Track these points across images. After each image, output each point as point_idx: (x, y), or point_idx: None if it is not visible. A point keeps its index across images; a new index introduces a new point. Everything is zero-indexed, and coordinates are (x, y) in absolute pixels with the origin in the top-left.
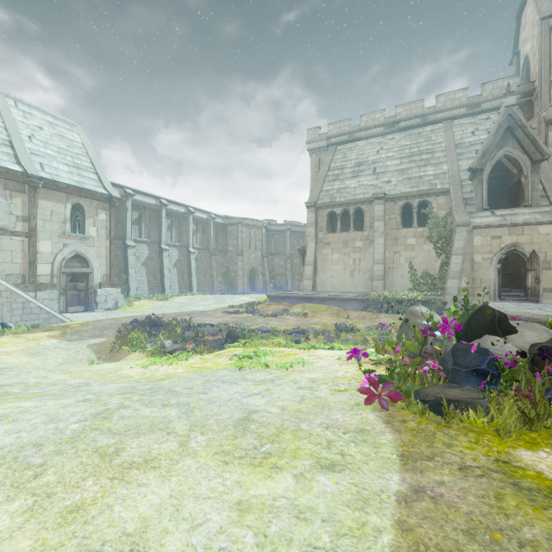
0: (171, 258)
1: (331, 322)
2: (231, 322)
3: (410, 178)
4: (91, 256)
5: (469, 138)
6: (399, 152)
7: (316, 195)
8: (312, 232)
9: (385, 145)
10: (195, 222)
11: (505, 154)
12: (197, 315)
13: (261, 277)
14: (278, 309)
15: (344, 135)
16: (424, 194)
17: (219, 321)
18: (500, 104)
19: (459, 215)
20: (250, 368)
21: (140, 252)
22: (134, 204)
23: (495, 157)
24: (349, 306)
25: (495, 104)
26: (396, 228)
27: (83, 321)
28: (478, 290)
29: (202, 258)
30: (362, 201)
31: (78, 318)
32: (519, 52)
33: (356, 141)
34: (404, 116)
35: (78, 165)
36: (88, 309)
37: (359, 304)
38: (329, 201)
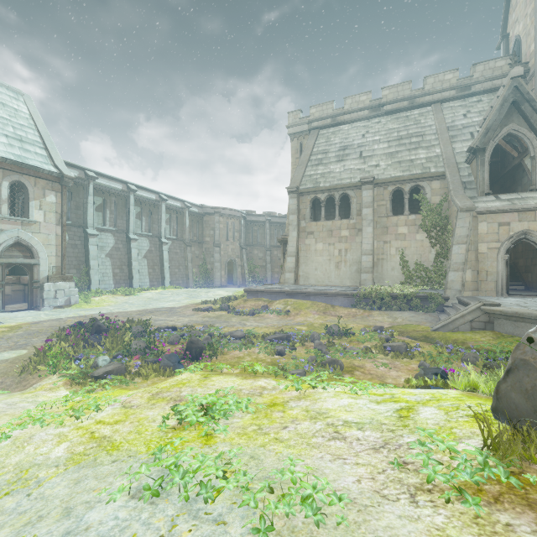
0: (140, 248)
1: (318, 321)
2: (200, 322)
3: (401, 162)
4: (37, 245)
5: (461, 120)
6: (387, 135)
7: (299, 180)
8: (294, 220)
9: (371, 128)
10: (168, 210)
11: (507, 134)
12: (162, 313)
13: (240, 269)
14: (256, 305)
15: (327, 119)
16: (417, 178)
17: (186, 321)
18: (492, 86)
19: (460, 199)
20: (177, 496)
21: (104, 241)
22: (98, 189)
23: (498, 135)
24: (337, 302)
25: (487, 86)
26: (386, 216)
27: (17, 323)
28: (483, 284)
29: (176, 249)
30: (349, 186)
31: (14, 319)
32: (508, 34)
33: (340, 125)
34: (390, 98)
35: (21, 137)
36: (32, 307)
37: (348, 300)
38: (313, 186)
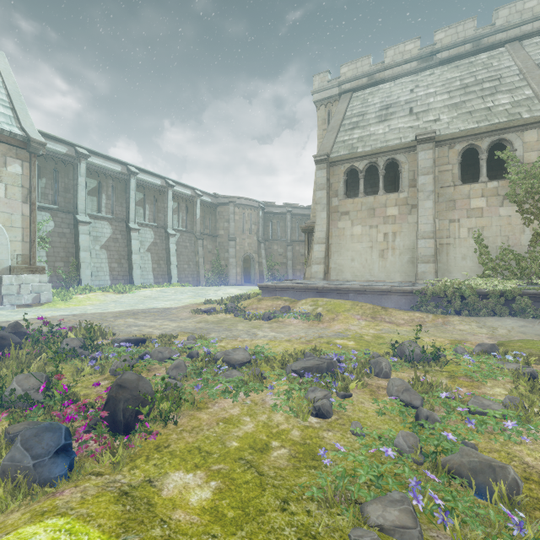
0: (143, 240)
1: (368, 331)
2: (190, 330)
3: (472, 112)
4: None
5: None
6: (445, 86)
7: (329, 147)
8: (323, 197)
9: (422, 82)
10: (176, 198)
11: None
12: (149, 315)
13: (257, 266)
14: (274, 306)
15: (362, 78)
16: (501, 129)
17: (170, 328)
18: None
19: None
20: None
21: (99, 231)
22: (91, 169)
23: None
24: (389, 302)
25: None
26: (452, 185)
27: None
28: None
29: (185, 242)
30: (398, 148)
31: None
32: None
33: (379, 84)
34: (446, 42)
35: None
36: None
37: (405, 300)
38: (348, 152)
